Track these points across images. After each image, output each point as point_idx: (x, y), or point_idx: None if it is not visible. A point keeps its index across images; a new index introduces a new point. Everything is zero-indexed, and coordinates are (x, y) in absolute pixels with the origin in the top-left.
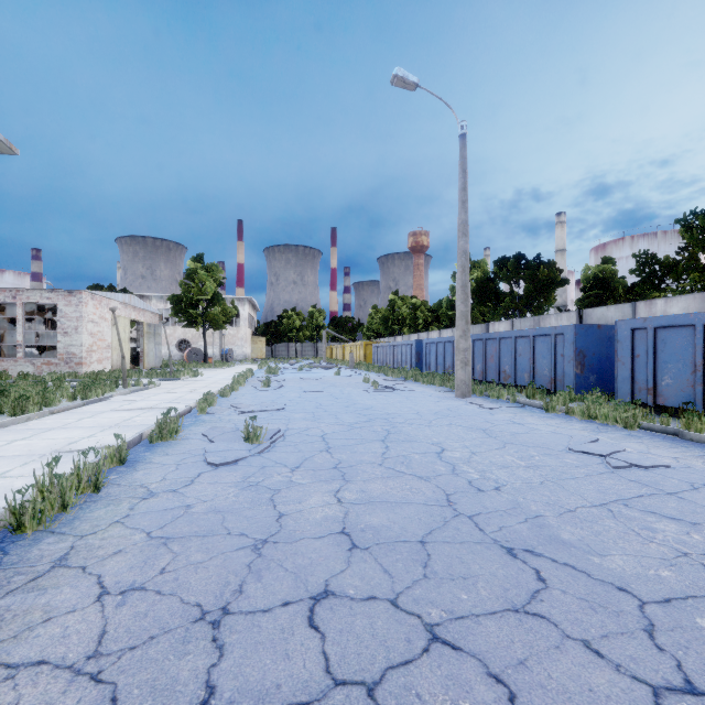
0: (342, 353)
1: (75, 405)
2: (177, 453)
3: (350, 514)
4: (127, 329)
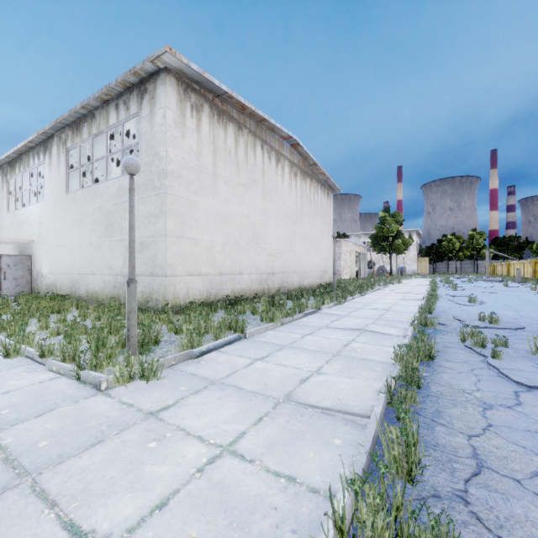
0: (506, 269)
1: (375, 290)
2: (444, 303)
3: (522, 315)
4: (354, 257)
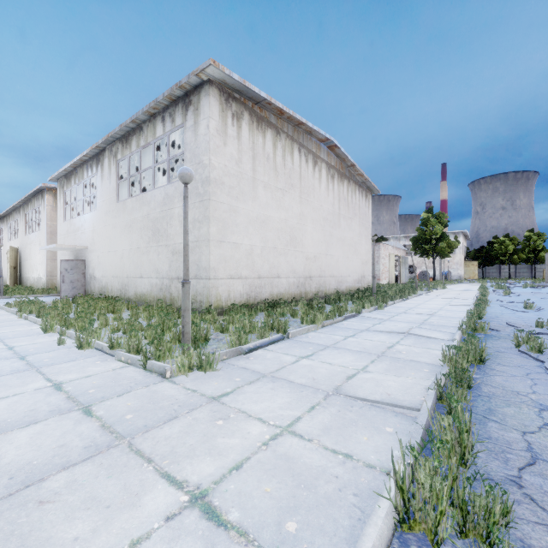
0: None
1: (417, 295)
2: (495, 309)
3: None
4: (393, 261)
